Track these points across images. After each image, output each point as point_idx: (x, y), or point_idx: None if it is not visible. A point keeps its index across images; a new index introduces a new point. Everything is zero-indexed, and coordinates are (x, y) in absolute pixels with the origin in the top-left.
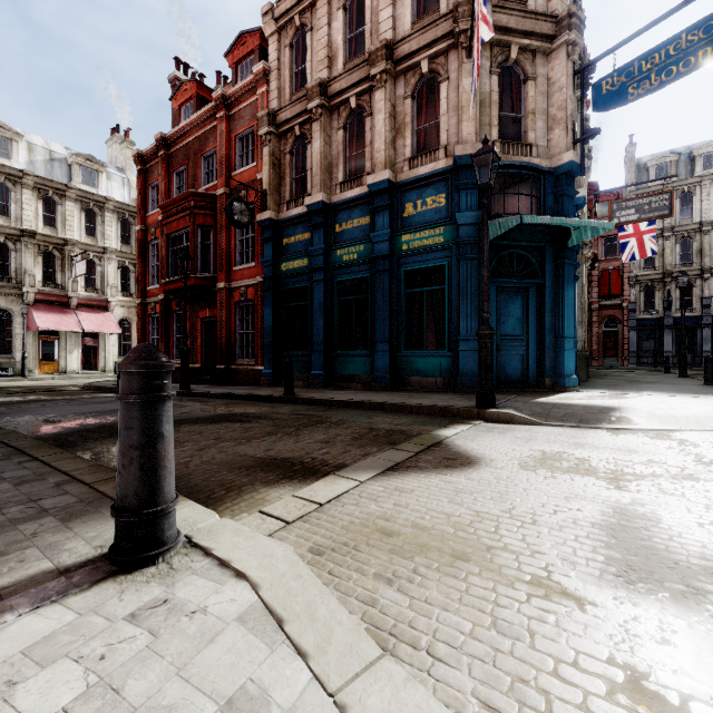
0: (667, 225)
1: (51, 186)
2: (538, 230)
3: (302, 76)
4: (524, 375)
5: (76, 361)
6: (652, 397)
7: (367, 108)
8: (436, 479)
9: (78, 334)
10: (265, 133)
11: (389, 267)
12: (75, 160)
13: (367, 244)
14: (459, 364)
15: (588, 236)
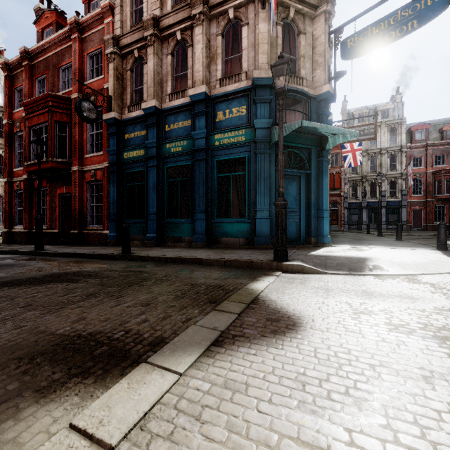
0: (364, 149)
1: None
2: (307, 136)
3: (140, 14)
4: (298, 236)
5: None
6: (379, 249)
7: (189, 40)
8: (269, 357)
9: None
10: (110, 52)
11: (205, 157)
12: None
13: (189, 140)
14: (256, 228)
15: (340, 141)
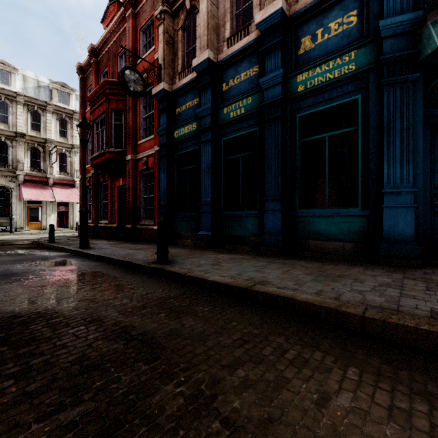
0: None
1: (36, 103)
2: None
3: None
4: None
5: (53, 221)
6: None
7: None
8: None
9: (55, 203)
10: (159, 12)
11: (281, 113)
12: (53, 86)
13: (255, 95)
14: (383, 226)
15: None
